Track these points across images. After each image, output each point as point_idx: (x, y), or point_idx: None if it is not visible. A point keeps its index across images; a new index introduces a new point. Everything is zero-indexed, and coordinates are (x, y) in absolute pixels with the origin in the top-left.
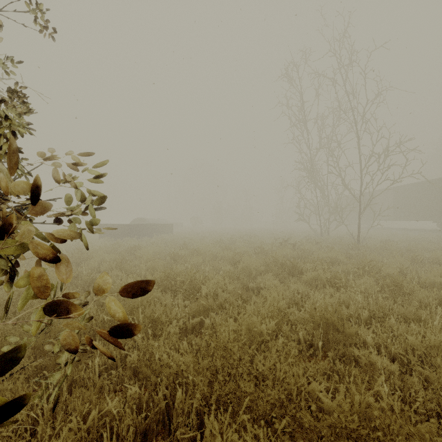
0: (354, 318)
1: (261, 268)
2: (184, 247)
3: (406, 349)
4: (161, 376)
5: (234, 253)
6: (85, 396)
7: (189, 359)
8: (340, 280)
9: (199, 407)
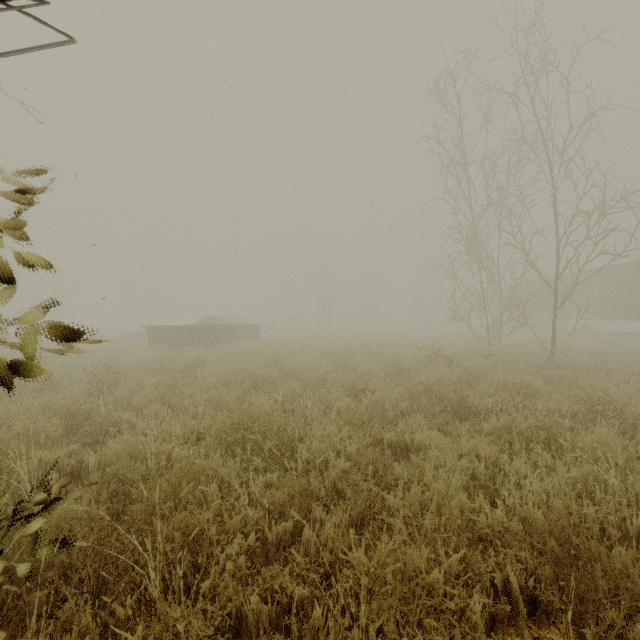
0: (615, 527)
1: (403, 405)
2: (274, 363)
3: None
4: None
5: (355, 376)
6: None
7: None
8: (559, 434)
9: None
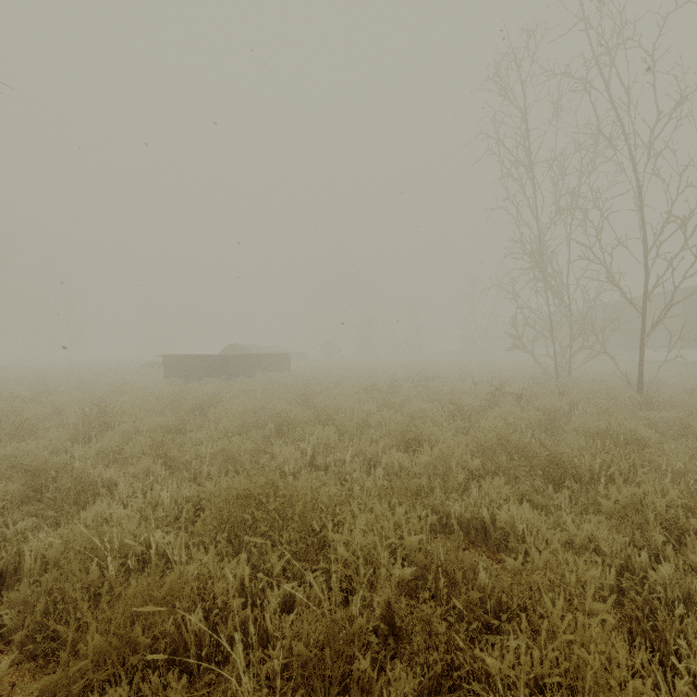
0: None
1: (474, 464)
2: (305, 400)
3: None
4: None
5: (405, 420)
6: None
7: None
8: None
9: None
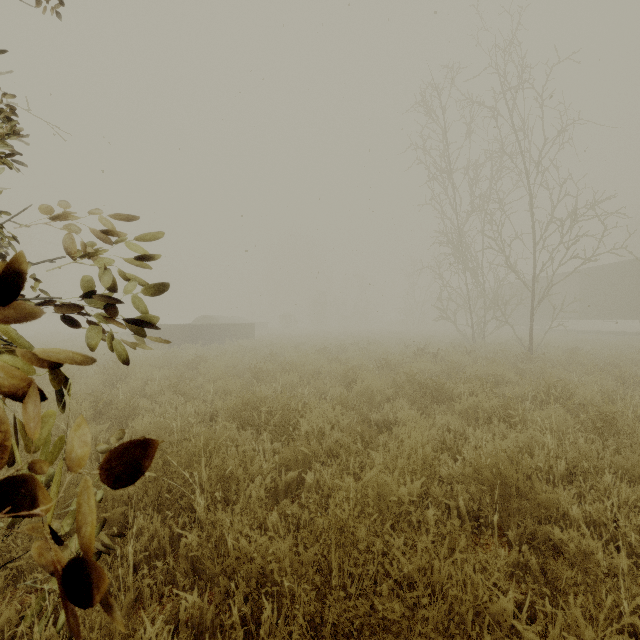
0: (544, 472)
1: (389, 392)
2: (271, 358)
3: (639, 528)
4: (236, 578)
5: (347, 368)
6: (103, 623)
7: (283, 548)
8: (515, 410)
9: (303, 639)
